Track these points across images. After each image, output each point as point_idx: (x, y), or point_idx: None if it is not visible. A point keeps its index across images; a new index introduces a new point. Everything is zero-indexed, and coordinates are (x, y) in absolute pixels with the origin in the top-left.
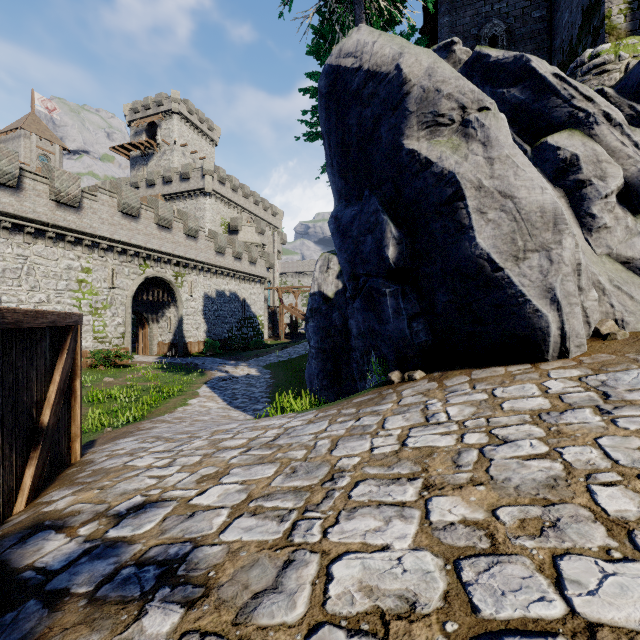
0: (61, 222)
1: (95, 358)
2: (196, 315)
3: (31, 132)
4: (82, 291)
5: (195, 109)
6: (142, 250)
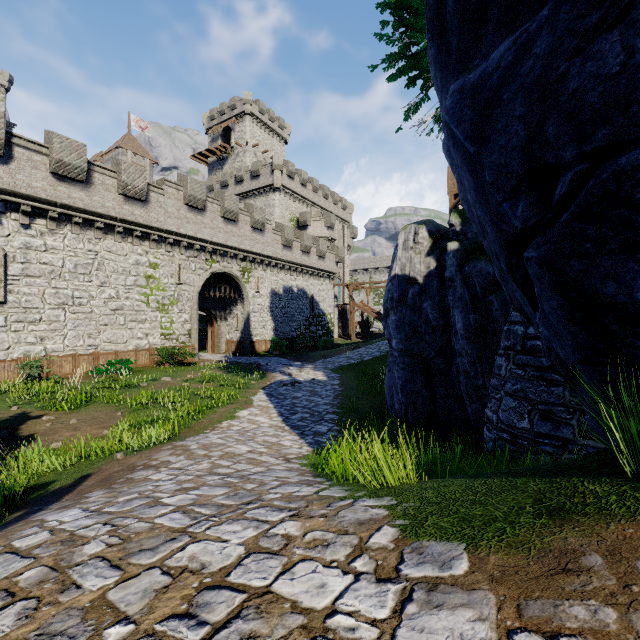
0: (129, 216)
1: (160, 355)
2: (263, 312)
3: (127, 150)
4: (150, 287)
5: (266, 109)
6: (208, 244)
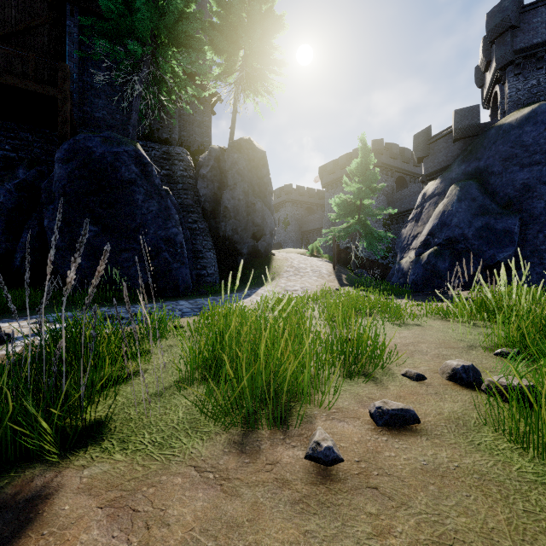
0: None
1: None
2: None
3: None
4: None
5: None
6: None
